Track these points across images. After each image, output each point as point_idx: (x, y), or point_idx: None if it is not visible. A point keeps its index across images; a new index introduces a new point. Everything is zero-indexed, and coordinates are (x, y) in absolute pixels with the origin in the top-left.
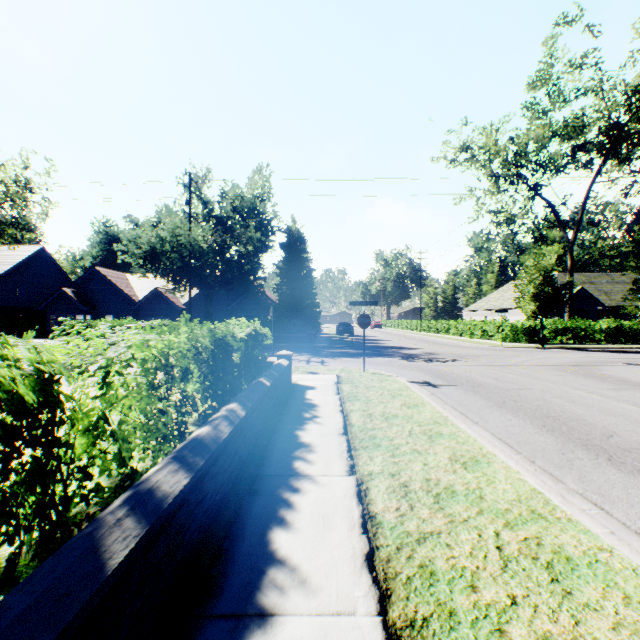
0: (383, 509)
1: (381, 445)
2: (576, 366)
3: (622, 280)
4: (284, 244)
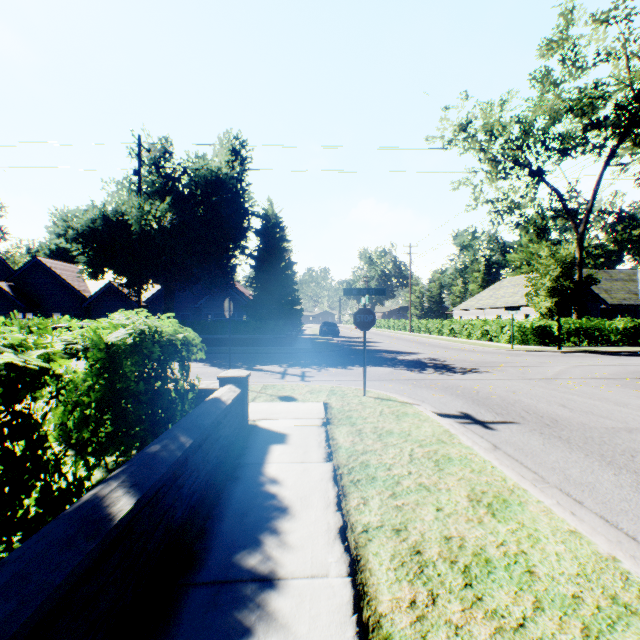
0: None
1: None
2: None
3: (620, 277)
4: (259, 230)
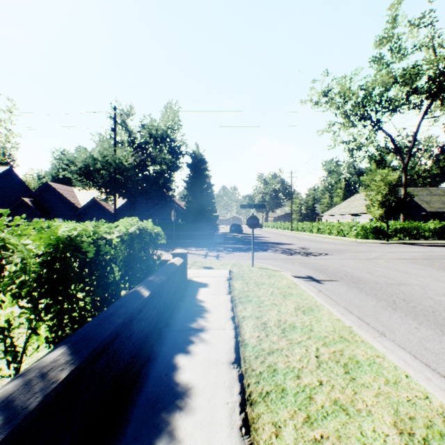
0: None
1: (287, 390)
2: (428, 260)
3: (438, 193)
4: (190, 164)
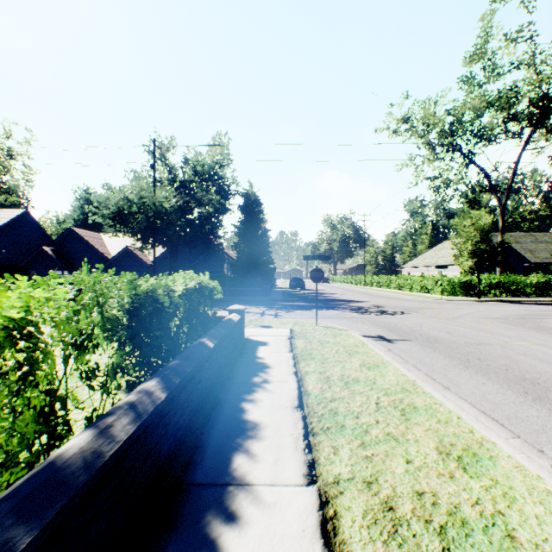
0: None
1: (345, 426)
2: (521, 319)
3: (545, 240)
4: (242, 206)
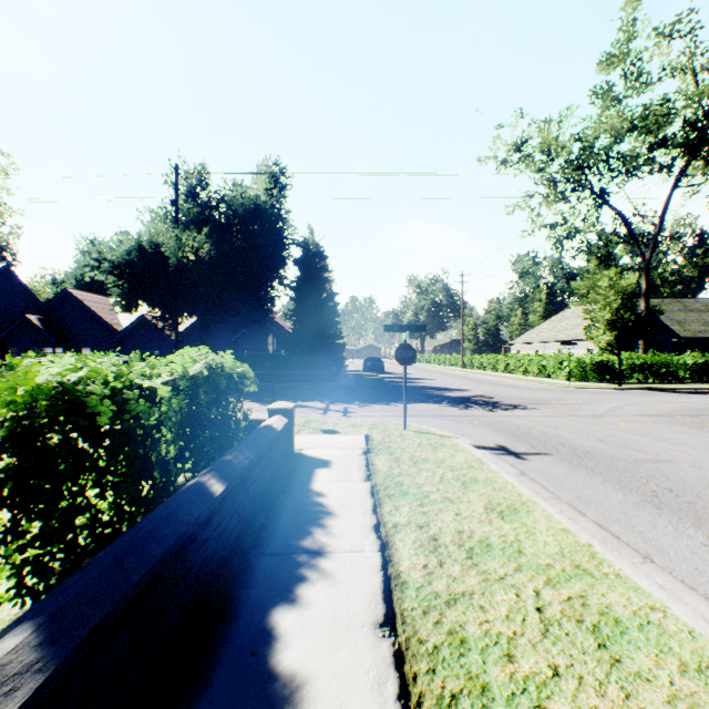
0: None
1: (492, 691)
2: (693, 416)
3: (696, 308)
4: (299, 260)
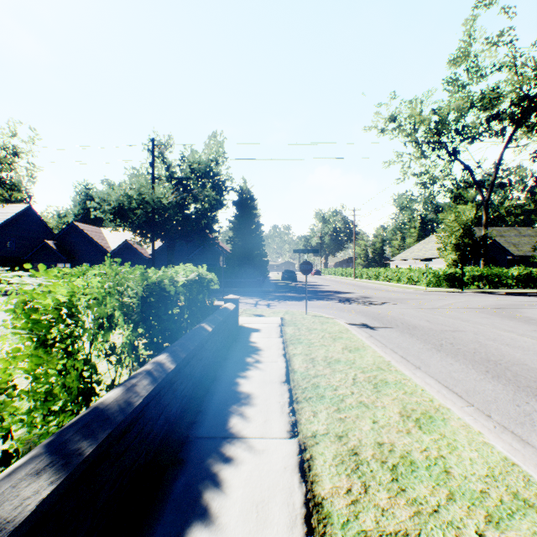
0: (331, 491)
1: (325, 396)
2: (498, 309)
3: (528, 233)
4: (236, 202)
